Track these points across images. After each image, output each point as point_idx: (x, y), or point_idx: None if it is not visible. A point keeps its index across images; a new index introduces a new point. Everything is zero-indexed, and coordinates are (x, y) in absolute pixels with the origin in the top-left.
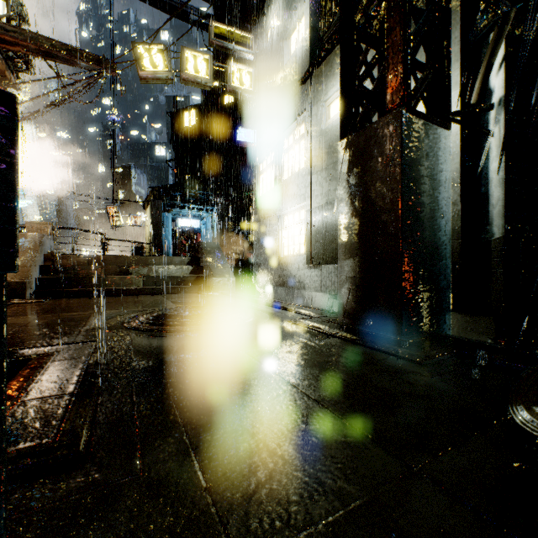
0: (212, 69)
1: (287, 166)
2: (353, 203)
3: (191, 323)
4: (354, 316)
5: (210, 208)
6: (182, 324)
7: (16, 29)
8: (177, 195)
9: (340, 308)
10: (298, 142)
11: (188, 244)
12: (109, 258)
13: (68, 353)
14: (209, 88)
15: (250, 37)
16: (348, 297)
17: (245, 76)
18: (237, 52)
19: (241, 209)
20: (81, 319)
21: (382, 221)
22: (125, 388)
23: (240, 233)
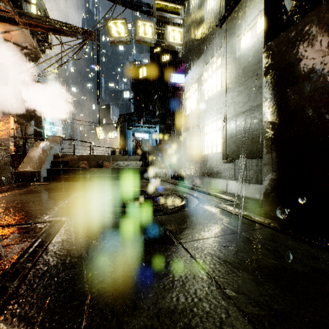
0: (155, 31)
1: (206, 91)
2: (280, 99)
3: (135, 205)
4: (281, 205)
5: (155, 126)
6: (128, 206)
7: (37, 17)
8: (135, 119)
9: (265, 196)
10: (215, 72)
11: (141, 148)
12: (91, 156)
13: (21, 235)
14: (153, 45)
15: (180, 8)
16: (274, 187)
17: (176, 34)
18: (171, 19)
19: (174, 126)
20: (61, 197)
21: (320, 111)
22: (38, 301)
23: (173, 141)
